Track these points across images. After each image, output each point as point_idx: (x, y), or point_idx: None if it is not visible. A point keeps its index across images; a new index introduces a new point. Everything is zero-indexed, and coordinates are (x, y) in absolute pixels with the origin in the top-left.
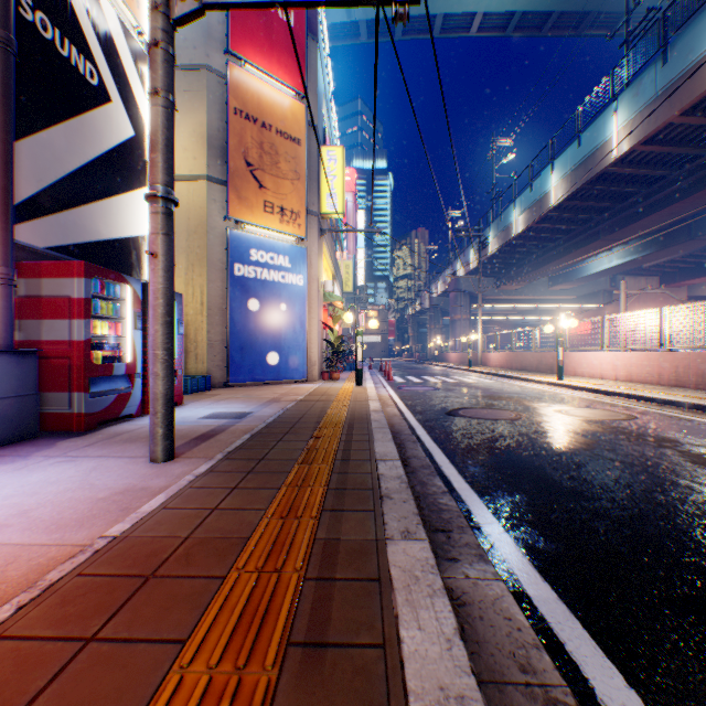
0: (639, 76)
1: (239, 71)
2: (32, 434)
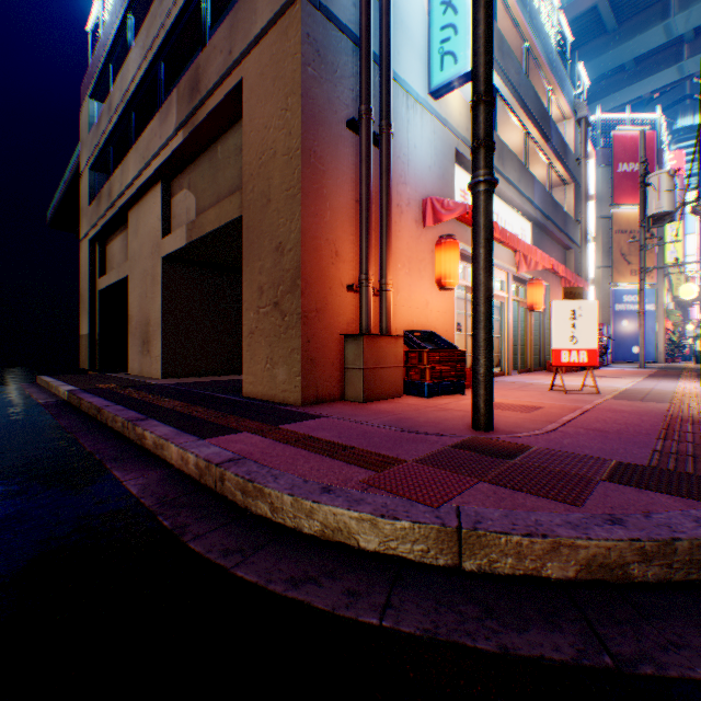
0: None
1: (616, 212)
2: None
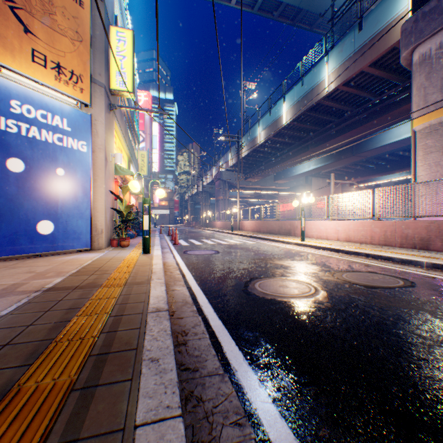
0: (343, 39)
1: None
2: None
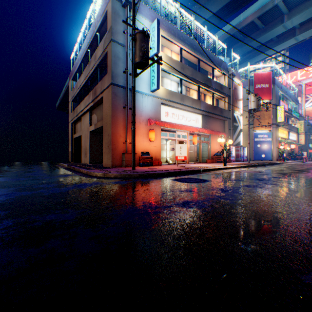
0: None
1: None
2: (235, 161)
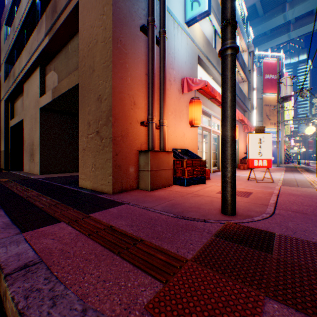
0: None
1: (264, 96)
2: None
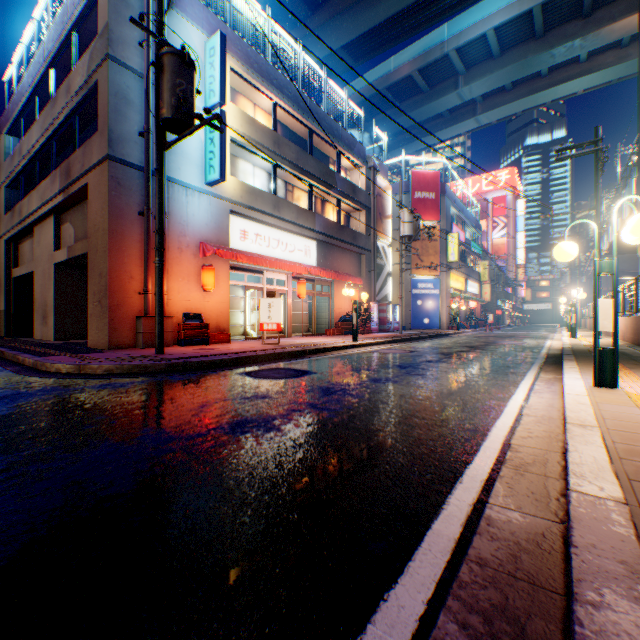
0: None
1: None
2: (379, 332)
